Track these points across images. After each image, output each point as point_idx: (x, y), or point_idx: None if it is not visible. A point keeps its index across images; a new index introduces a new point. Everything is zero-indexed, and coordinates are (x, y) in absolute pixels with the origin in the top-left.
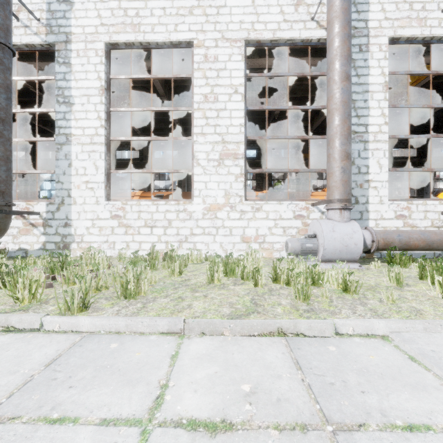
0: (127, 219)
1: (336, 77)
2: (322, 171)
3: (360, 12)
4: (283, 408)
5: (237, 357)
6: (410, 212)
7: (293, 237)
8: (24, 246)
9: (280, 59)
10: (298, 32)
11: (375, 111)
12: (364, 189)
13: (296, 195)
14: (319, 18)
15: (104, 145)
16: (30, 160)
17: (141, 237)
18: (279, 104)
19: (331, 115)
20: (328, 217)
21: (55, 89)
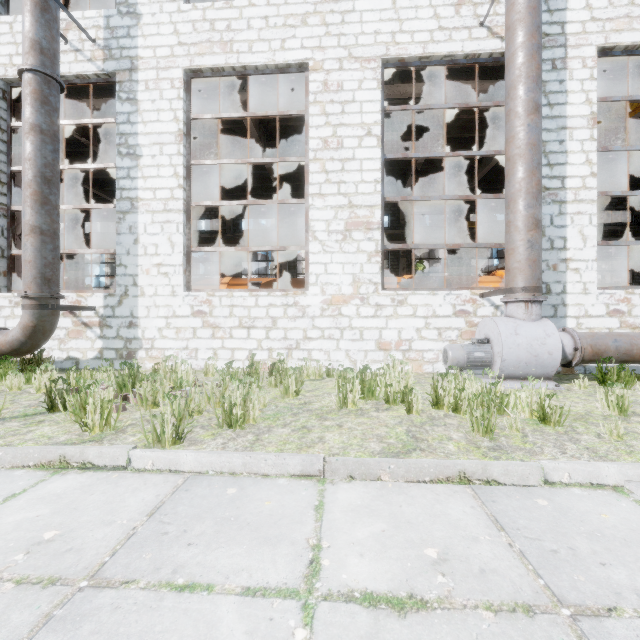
0: (214, 316)
1: (520, 109)
2: (495, 246)
3: (553, 12)
4: (491, 581)
5: (408, 511)
6: (630, 306)
7: (453, 343)
8: (74, 353)
9: (432, 85)
10: (460, 45)
11: (576, 157)
12: (559, 272)
13: (453, 282)
14: (491, 22)
15: (183, 213)
16: (72, 235)
17: (234, 342)
18: (423, 148)
19: (511, 165)
20: (507, 314)
21: (106, 135)
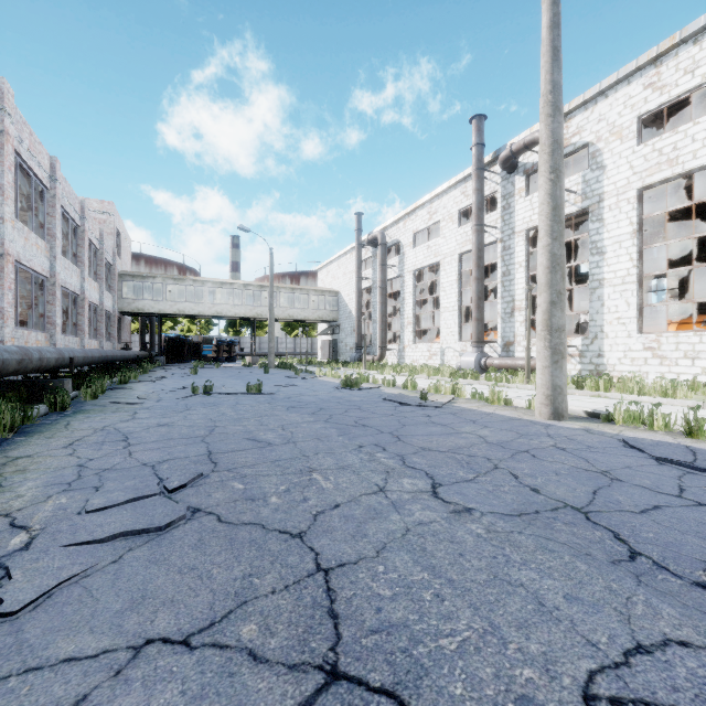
0: (661, 350)
1: None
2: None
3: None
4: None
5: None
6: None
7: None
8: None
9: None
10: None
11: None
12: None
13: None
14: None
15: (636, 283)
16: None
17: (679, 369)
18: None
19: None
20: None
21: None
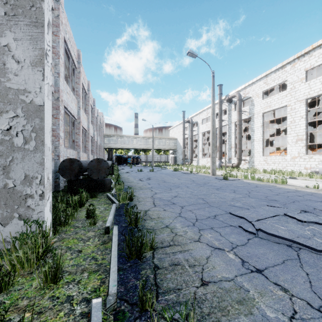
0: (267, 161)
1: None
2: None
3: None
4: None
5: (256, 176)
6: None
7: None
8: (244, 167)
9: None
10: None
11: None
12: None
13: None
14: None
15: (262, 141)
16: None
17: (271, 166)
18: None
19: None
20: None
21: None
